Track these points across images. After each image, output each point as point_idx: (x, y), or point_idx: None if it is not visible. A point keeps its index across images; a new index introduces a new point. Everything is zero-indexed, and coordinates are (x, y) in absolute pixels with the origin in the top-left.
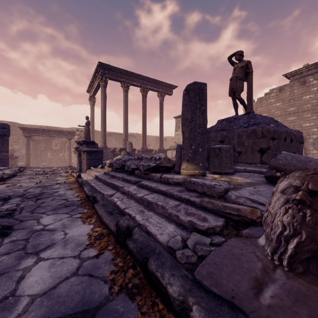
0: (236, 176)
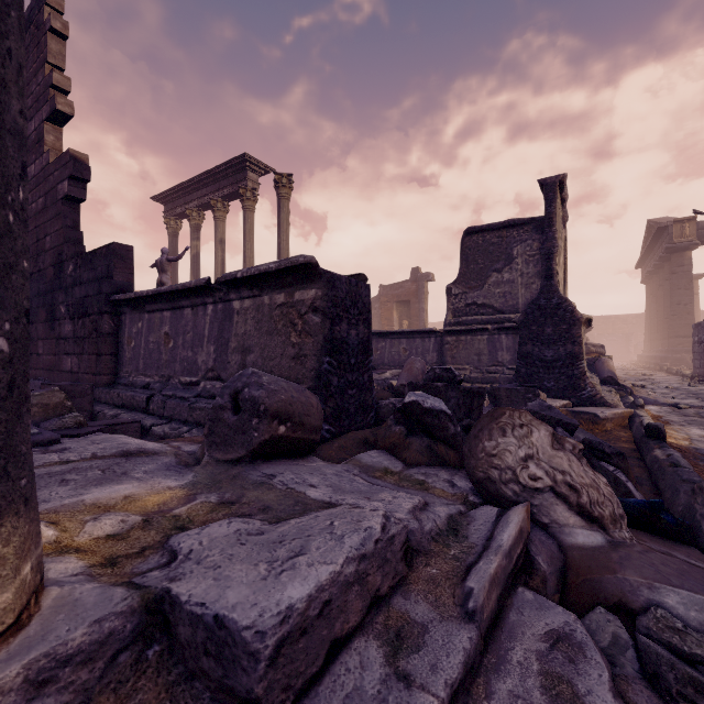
0: (60, 487)
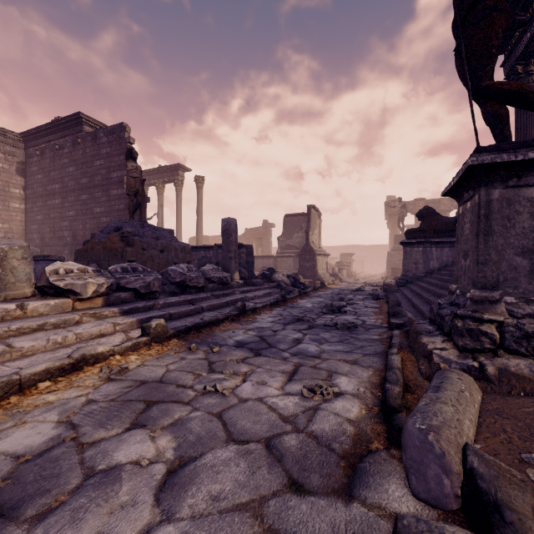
0: None
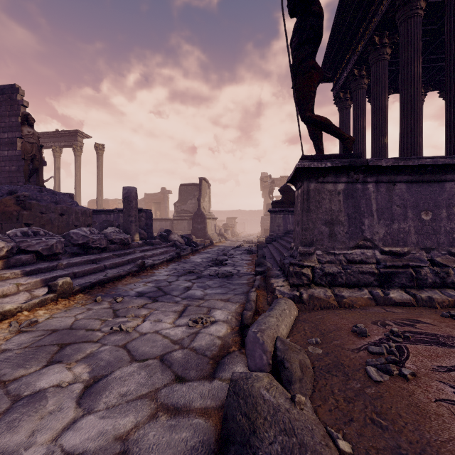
0: None
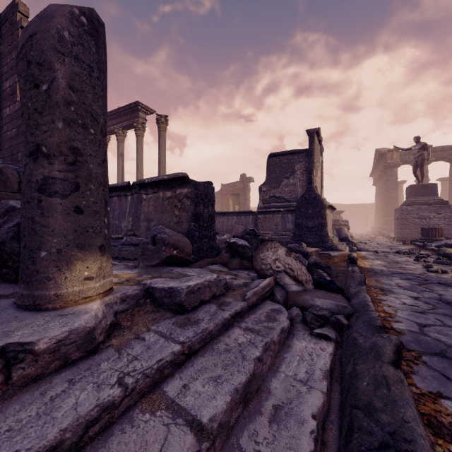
0: None
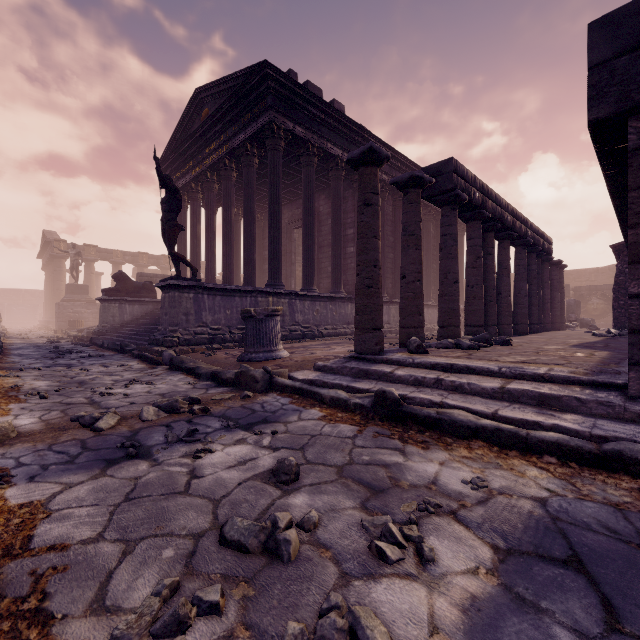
0: None
